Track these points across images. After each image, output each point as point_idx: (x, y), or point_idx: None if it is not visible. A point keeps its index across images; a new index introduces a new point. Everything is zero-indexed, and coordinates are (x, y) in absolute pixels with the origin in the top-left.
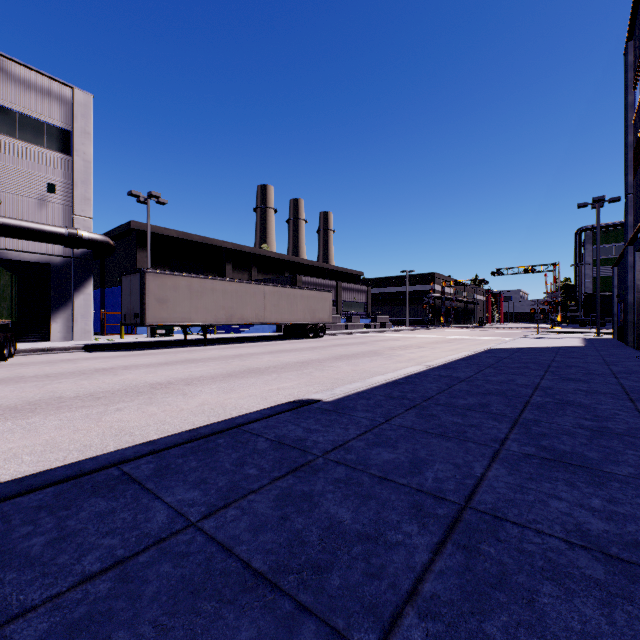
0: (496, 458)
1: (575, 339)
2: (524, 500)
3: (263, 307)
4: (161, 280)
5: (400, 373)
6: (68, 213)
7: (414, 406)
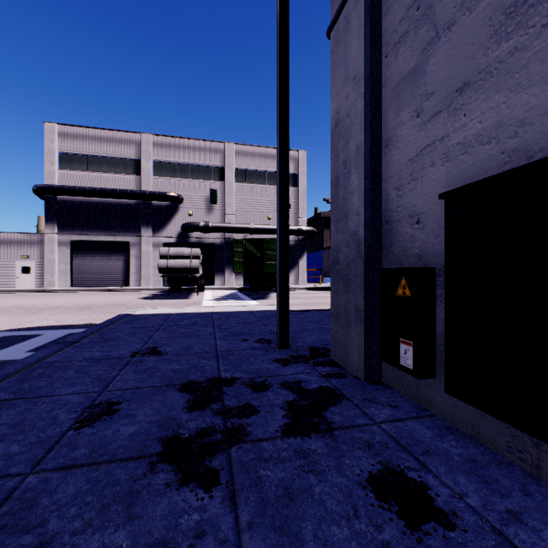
0: None
1: None
2: None
3: None
4: None
5: None
6: (296, 218)
7: None
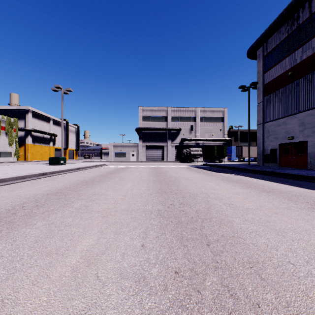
0: None
1: None
2: None
3: None
4: (245, 148)
5: None
6: (223, 134)
7: None
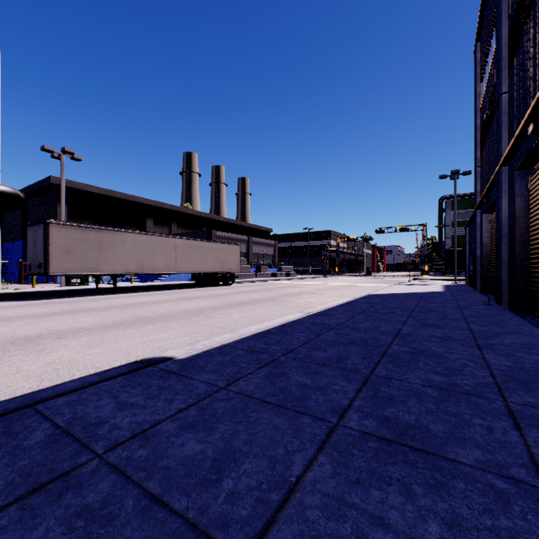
0: (327, 443)
1: (437, 285)
2: (336, 536)
3: (174, 258)
4: (67, 231)
5: (277, 321)
6: None
7: (269, 362)
